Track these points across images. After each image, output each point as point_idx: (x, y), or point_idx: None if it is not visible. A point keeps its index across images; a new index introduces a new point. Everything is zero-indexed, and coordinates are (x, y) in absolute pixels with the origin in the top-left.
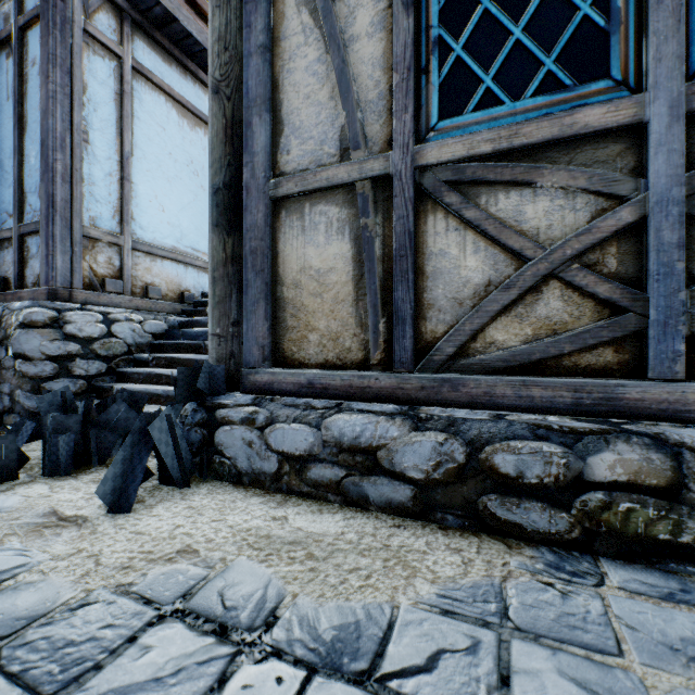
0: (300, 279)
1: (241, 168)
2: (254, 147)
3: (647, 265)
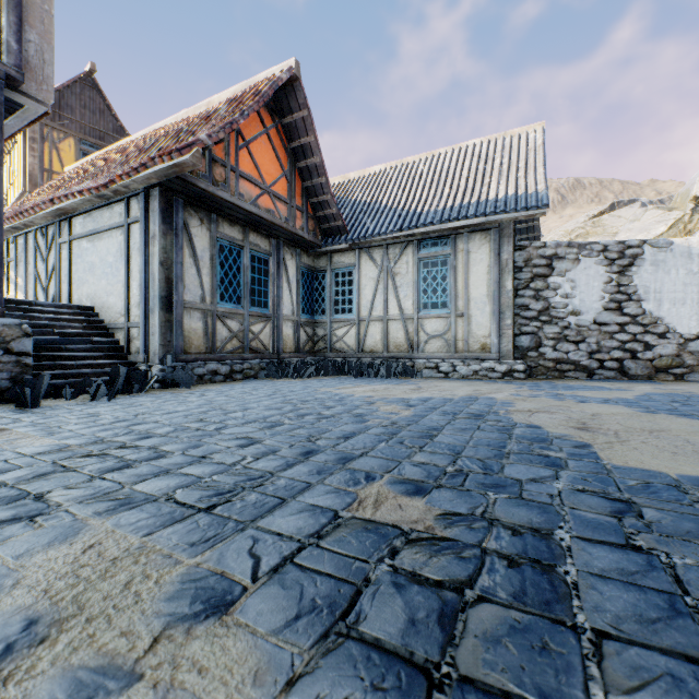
0: (190, 331)
1: (172, 294)
2: (180, 291)
3: (245, 336)
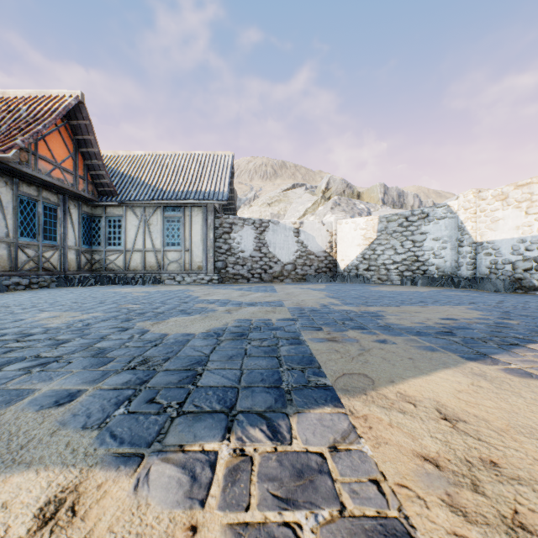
0: None
1: None
2: None
3: (40, 260)
